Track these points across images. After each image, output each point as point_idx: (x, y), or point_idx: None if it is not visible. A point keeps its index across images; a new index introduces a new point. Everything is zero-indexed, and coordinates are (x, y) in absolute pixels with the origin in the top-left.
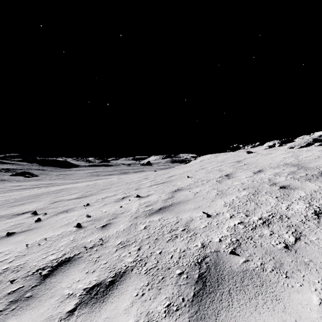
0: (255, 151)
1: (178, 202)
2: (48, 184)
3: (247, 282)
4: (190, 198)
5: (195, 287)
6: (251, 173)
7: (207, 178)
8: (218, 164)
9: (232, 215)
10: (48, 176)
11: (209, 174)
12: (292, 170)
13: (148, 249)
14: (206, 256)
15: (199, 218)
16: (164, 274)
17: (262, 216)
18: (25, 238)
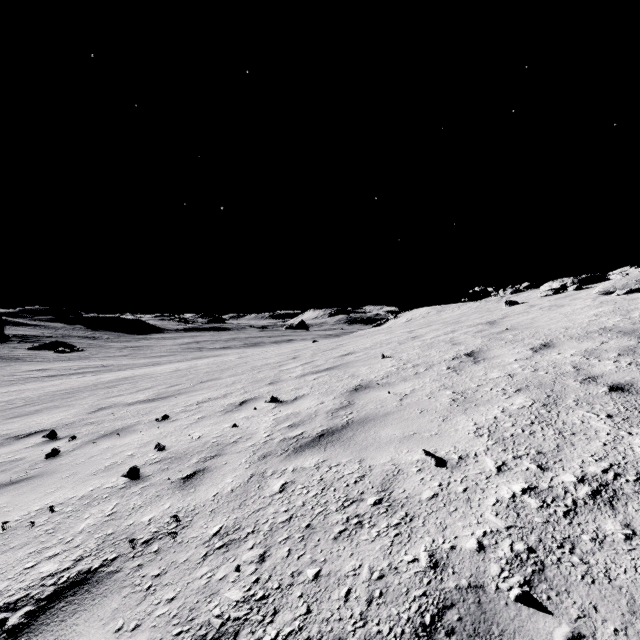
0: (524, 301)
1: (362, 418)
2: (100, 368)
3: None
4: (390, 409)
5: None
6: (526, 350)
7: (425, 361)
8: (447, 329)
9: (502, 464)
10: (102, 350)
11: (429, 352)
12: (626, 344)
13: (286, 560)
14: (445, 604)
15: (417, 468)
16: None
17: (587, 472)
18: (10, 502)
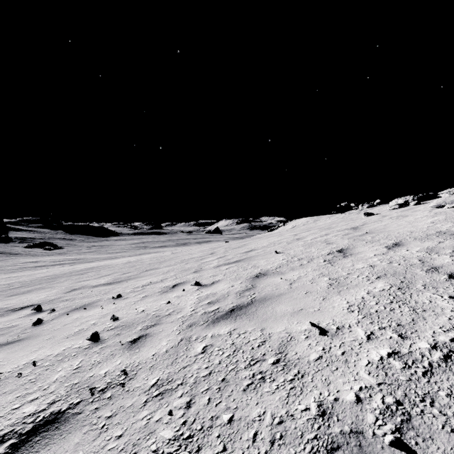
0: (377, 213)
1: (262, 297)
2: (74, 260)
3: None
4: (283, 291)
5: None
6: (382, 247)
7: (307, 256)
8: (322, 233)
9: (370, 333)
10: (76, 248)
11: (309, 249)
12: None
13: (207, 406)
14: (333, 447)
15: (305, 336)
16: None
17: (438, 341)
18: (5, 357)
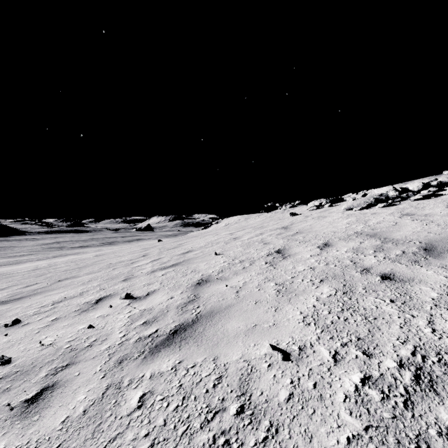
0: (300, 213)
1: (209, 311)
2: None
3: None
4: (231, 302)
5: None
6: (315, 248)
7: (248, 257)
8: (257, 232)
9: (335, 353)
10: None
11: (249, 250)
12: (375, 244)
13: None
14: None
15: (267, 364)
16: None
17: (401, 356)
18: None
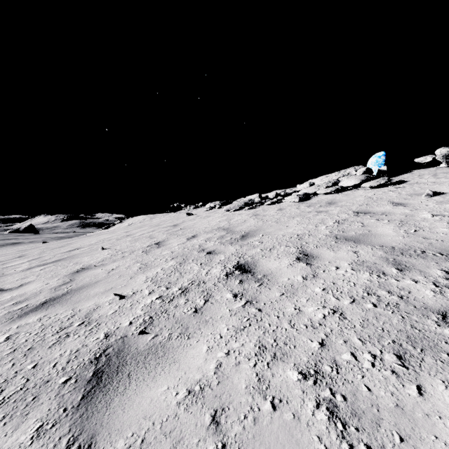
0: (196, 213)
1: (79, 286)
2: None
3: (150, 357)
4: (100, 279)
5: (86, 387)
6: (185, 239)
7: (131, 249)
8: (150, 229)
9: (152, 291)
10: None
11: (135, 243)
12: (222, 234)
13: (11, 368)
14: (108, 347)
15: (109, 303)
16: (38, 392)
17: (183, 286)
18: None
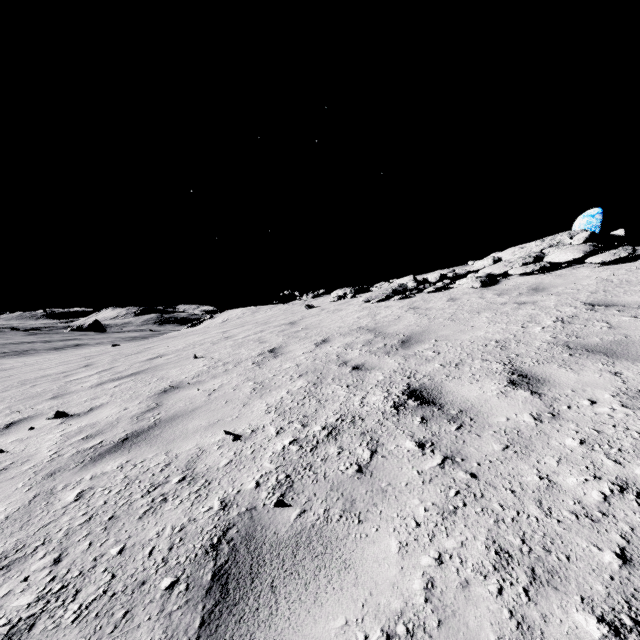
0: (319, 305)
1: (171, 416)
2: None
3: (302, 554)
4: (199, 404)
5: (205, 603)
6: (312, 345)
7: (235, 359)
8: (257, 329)
9: (280, 429)
10: None
11: (239, 350)
12: (368, 338)
13: (87, 551)
14: (229, 527)
15: (218, 446)
16: (131, 602)
17: (328, 423)
18: None
